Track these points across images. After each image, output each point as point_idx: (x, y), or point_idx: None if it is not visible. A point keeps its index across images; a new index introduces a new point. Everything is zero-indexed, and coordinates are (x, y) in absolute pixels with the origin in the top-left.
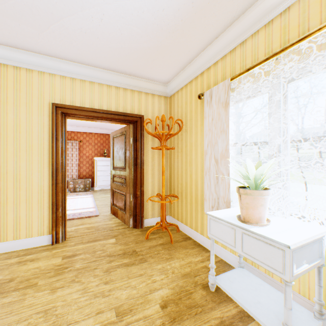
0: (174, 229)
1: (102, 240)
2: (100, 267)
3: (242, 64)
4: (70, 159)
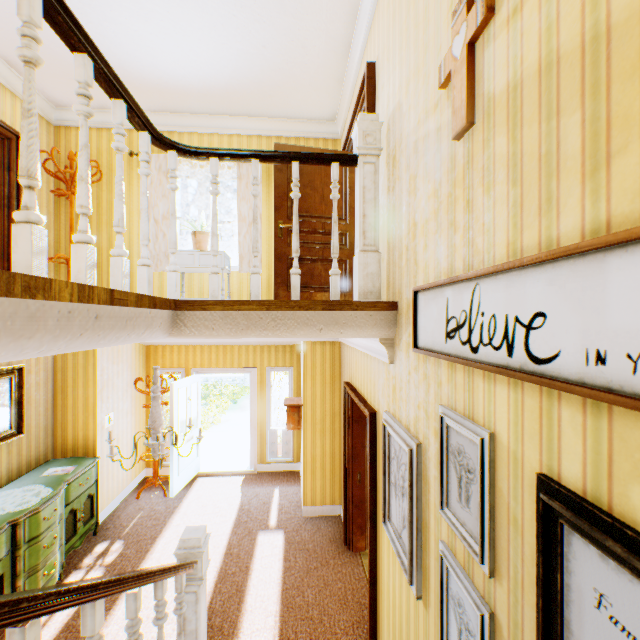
0: None
1: None
2: None
3: None
4: None
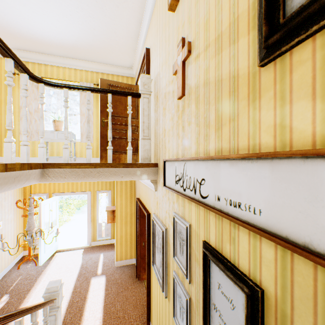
0: None
1: None
2: None
3: (46, 74)
4: None
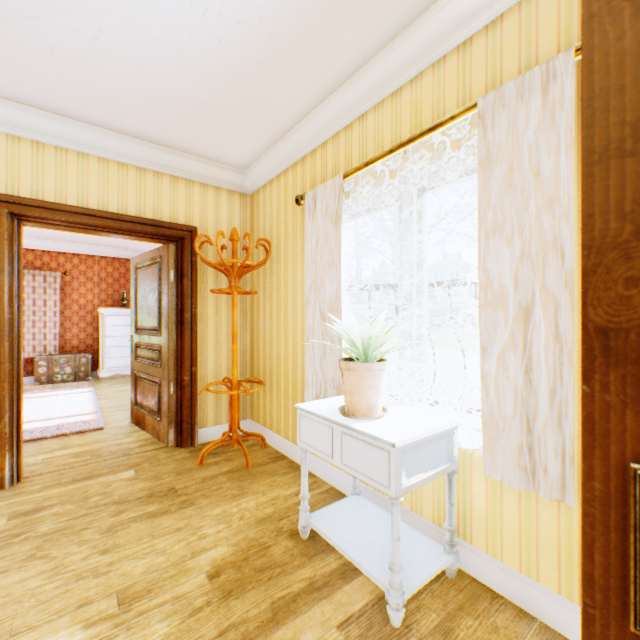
0: (257, 444)
1: (105, 476)
2: (96, 525)
3: (361, 153)
4: (40, 311)
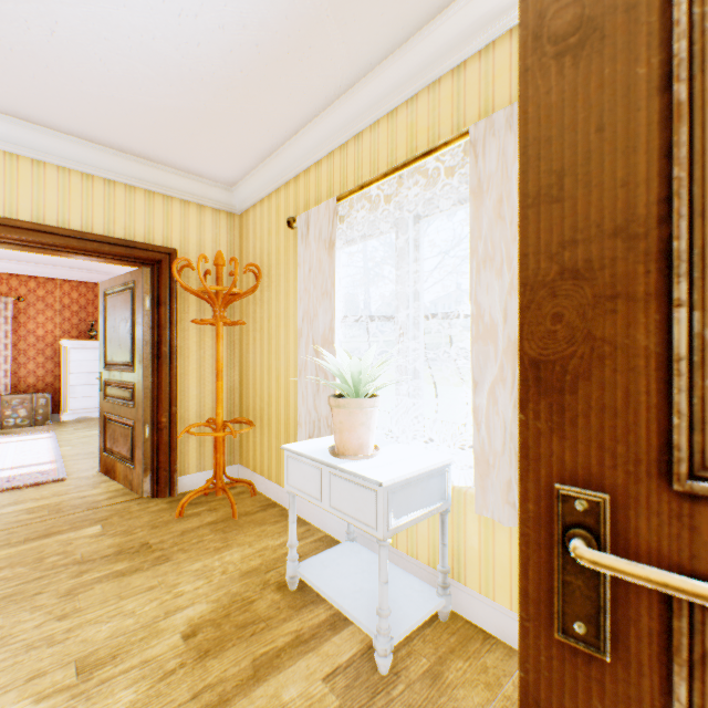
0: (246, 492)
1: (65, 533)
2: (52, 588)
3: (357, 175)
4: None
